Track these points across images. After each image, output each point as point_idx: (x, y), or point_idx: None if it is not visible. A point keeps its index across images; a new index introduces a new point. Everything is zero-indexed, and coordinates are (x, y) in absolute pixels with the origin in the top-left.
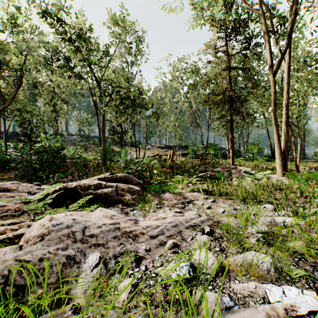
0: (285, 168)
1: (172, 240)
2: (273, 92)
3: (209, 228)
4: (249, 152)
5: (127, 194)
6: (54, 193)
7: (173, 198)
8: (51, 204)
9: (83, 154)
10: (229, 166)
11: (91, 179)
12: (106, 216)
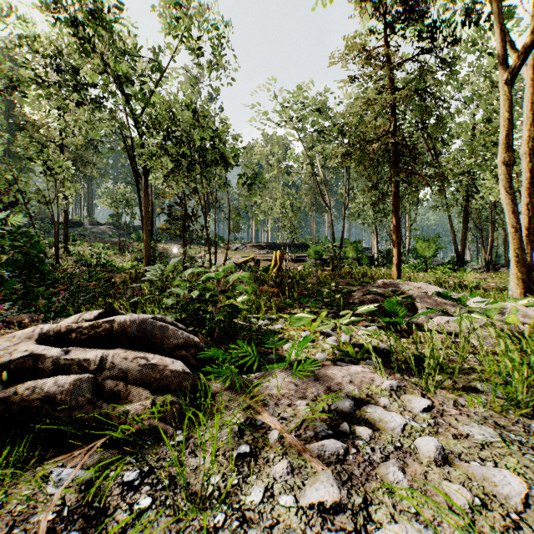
0: (529, 287)
1: None
2: (506, 120)
3: None
4: (418, 254)
5: (138, 390)
6: None
7: (296, 392)
8: None
9: (115, 259)
10: (395, 282)
11: (13, 338)
12: None
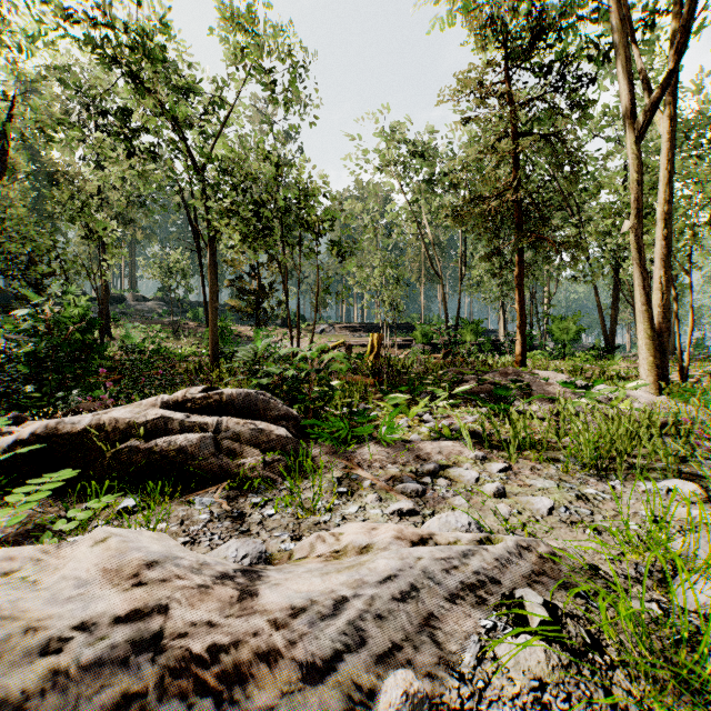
0: (664, 373)
1: (402, 683)
2: (635, 182)
3: (539, 598)
4: (554, 338)
5: (249, 450)
6: (15, 449)
7: (387, 458)
8: (5, 485)
9: (168, 344)
10: (517, 370)
11: (140, 405)
12: (113, 573)
